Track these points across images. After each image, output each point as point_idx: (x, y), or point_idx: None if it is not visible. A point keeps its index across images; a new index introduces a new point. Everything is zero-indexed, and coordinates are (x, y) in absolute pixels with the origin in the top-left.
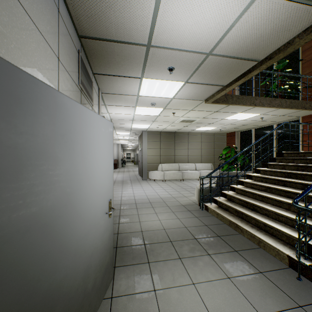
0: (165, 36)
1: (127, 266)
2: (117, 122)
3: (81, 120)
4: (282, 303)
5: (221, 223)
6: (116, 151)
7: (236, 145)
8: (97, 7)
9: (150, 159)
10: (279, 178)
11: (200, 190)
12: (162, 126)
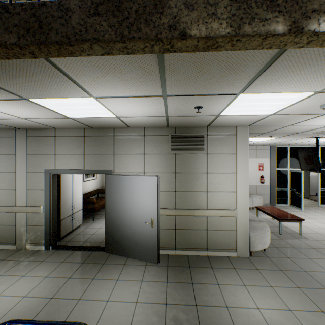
0: (154, 113)
1: (166, 271)
2: None
3: (129, 181)
4: None
5: None
6: None
7: None
8: (147, 124)
9: None
10: None
11: None
12: None
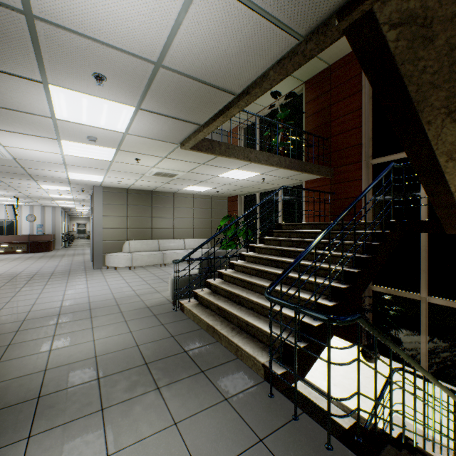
0: (58, 3)
1: None
2: (32, 166)
3: None
4: (239, 444)
5: (197, 328)
6: (52, 219)
7: (239, 214)
8: None
9: (109, 233)
10: (272, 258)
11: (173, 281)
12: (127, 181)
